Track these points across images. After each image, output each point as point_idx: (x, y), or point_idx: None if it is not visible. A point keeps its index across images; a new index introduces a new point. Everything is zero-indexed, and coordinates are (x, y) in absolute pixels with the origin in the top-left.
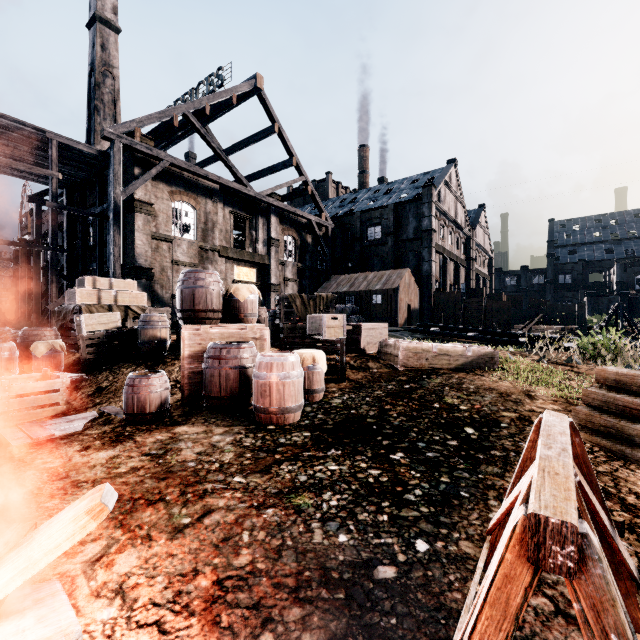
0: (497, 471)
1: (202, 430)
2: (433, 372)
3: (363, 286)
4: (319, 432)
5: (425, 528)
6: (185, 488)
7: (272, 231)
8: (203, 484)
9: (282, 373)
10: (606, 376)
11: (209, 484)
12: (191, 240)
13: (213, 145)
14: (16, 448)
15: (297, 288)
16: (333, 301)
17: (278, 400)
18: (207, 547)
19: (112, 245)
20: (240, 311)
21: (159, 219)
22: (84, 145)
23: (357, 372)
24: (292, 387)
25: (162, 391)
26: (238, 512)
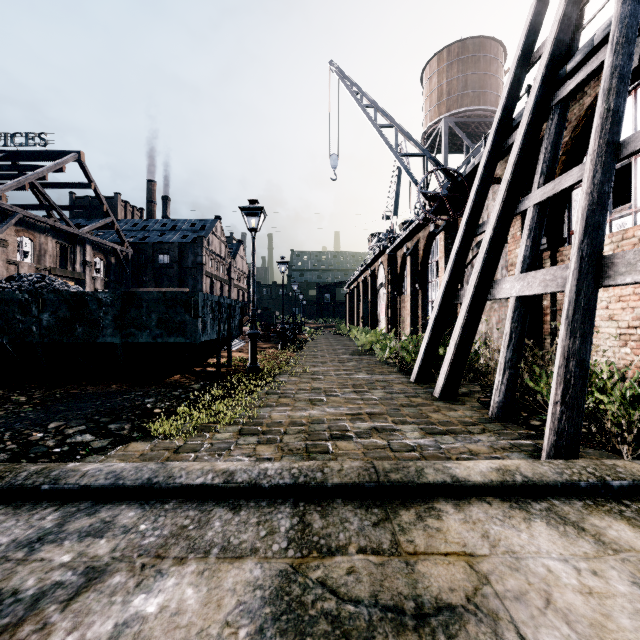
0: None
1: None
2: None
3: None
4: None
5: None
6: None
7: (87, 256)
8: None
9: None
10: None
11: None
12: (31, 263)
13: (51, 201)
14: None
15: None
16: None
17: None
18: None
19: None
20: None
21: (9, 249)
22: None
23: None
24: None
25: None
26: None
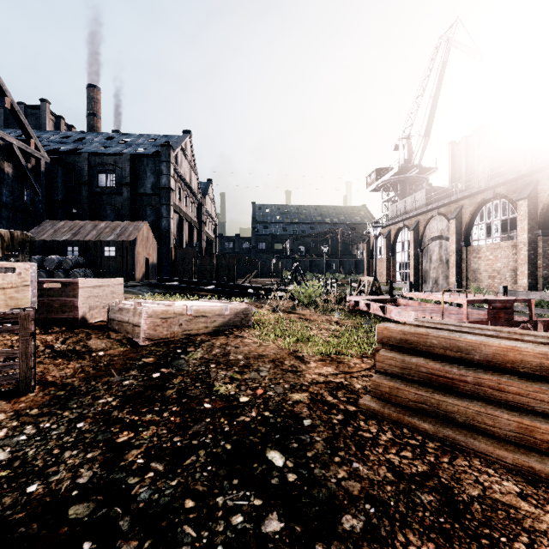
0: None
1: None
2: (189, 341)
3: (92, 235)
4: None
5: None
6: None
7: None
8: None
9: None
10: (390, 335)
11: None
12: None
13: None
14: None
15: None
16: (26, 244)
17: None
18: None
19: None
20: None
21: None
22: None
23: (65, 362)
24: None
25: None
26: None
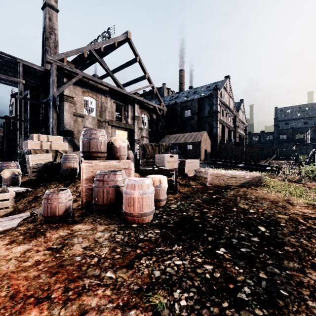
0: (298, 267)
1: (90, 228)
2: (227, 187)
3: (182, 140)
4: (165, 229)
5: None
6: (68, 284)
7: (135, 112)
8: (83, 280)
9: (141, 191)
10: None
11: (87, 280)
12: (93, 116)
13: (105, 67)
14: None
15: (148, 141)
16: (169, 147)
17: (139, 208)
18: None
19: (51, 118)
20: (117, 152)
21: (77, 105)
22: (37, 66)
23: (184, 187)
24: (147, 199)
25: (66, 202)
26: (106, 314)
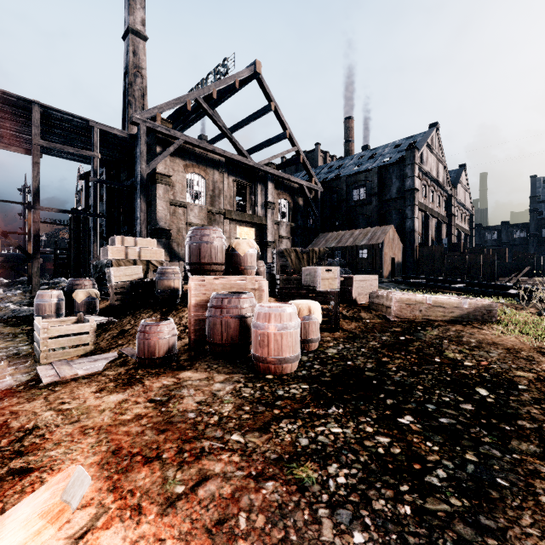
0: (535, 450)
1: (204, 376)
2: (427, 324)
3: (349, 242)
4: (317, 385)
5: (464, 534)
6: (182, 444)
7: (269, 195)
8: (201, 441)
9: (280, 324)
10: None
11: (207, 441)
12: (201, 205)
13: (219, 124)
14: (46, 385)
15: (290, 244)
16: (325, 255)
17: (276, 350)
18: (199, 532)
19: (139, 211)
20: (240, 264)
21: (176, 188)
22: (118, 130)
23: (350, 322)
24: (289, 338)
25: (170, 337)
26: (235, 483)
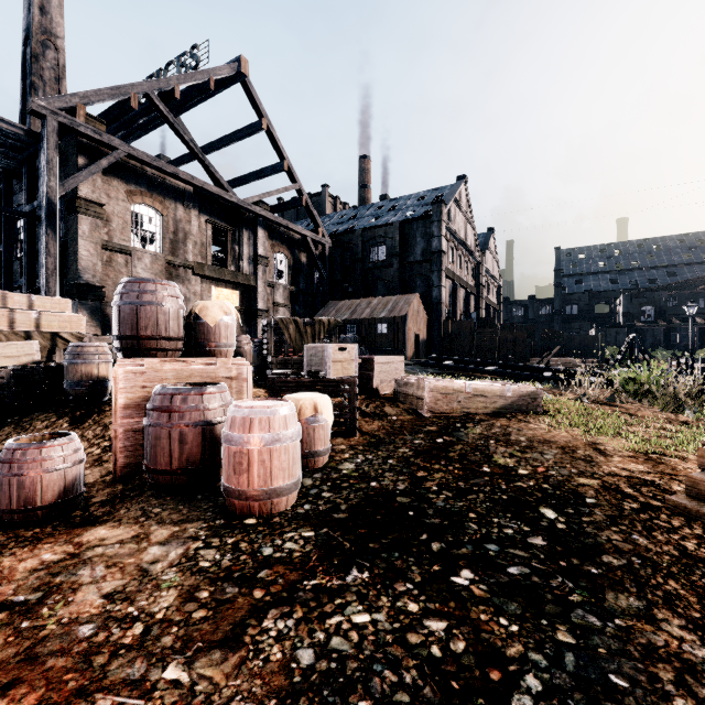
0: (638, 606)
1: (132, 534)
2: (468, 419)
3: (366, 313)
4: (328, 528)
5: None
6: None
7: (259, 247)
8: (92, 699)
9: (268, 434)
10: None
11: (106, 698)
12: (156, 253)
13: (185, 137)
14: None
15: (289, 315)
16: (336, 328)
17: (262, 477)
18: None
19: (44, 254)
20: (209, 339)
21: (113, 224)
22: (3, 120)
23: (371, 421)
24: (284, 455)
25: (67, 468)
26: None
